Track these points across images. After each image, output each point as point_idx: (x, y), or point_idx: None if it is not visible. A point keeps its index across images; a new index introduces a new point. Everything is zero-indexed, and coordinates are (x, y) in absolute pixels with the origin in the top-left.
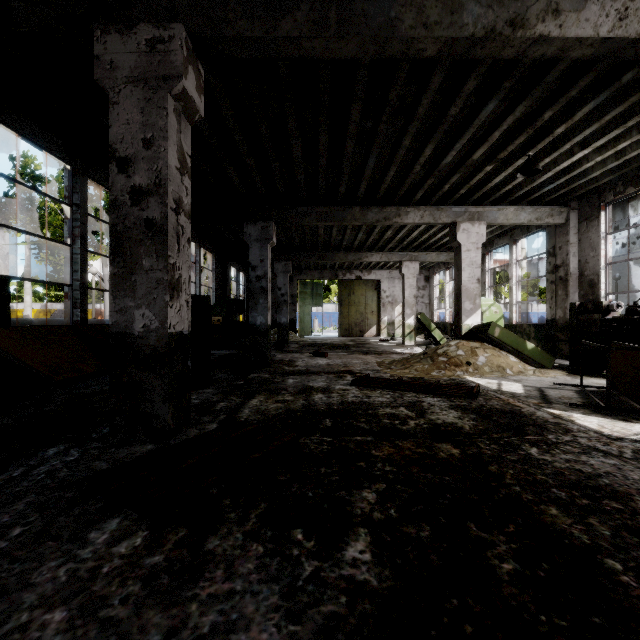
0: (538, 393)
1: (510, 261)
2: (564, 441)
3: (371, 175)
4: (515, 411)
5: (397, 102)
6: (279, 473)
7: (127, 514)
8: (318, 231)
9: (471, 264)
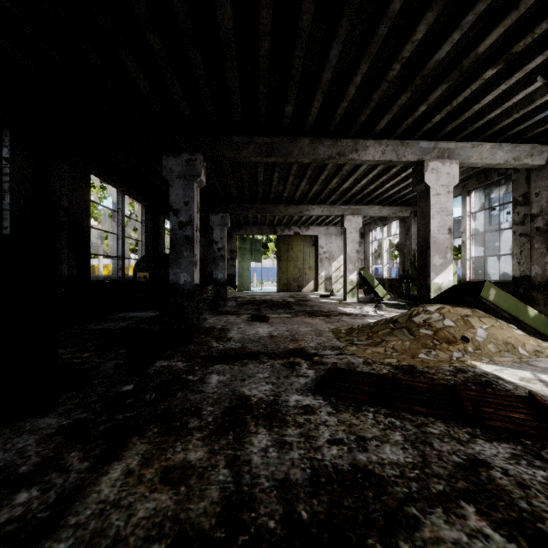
0: None
1: (462, 213)
2: None
3: (328, 87)
4: None
5: None
6: None
7: None
8: (257, 177)
9: (441, 211)
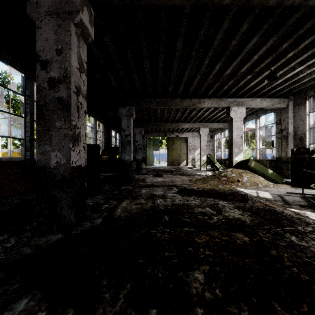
0: (280, 198)
1: (256, 127)
2: (309, 231)
3: (186, 81)
4: (272, 210)
5: (202, 38)
6: (139, 257)
7: (34, 294)
8: (157, 112)
9: (237, 128)
